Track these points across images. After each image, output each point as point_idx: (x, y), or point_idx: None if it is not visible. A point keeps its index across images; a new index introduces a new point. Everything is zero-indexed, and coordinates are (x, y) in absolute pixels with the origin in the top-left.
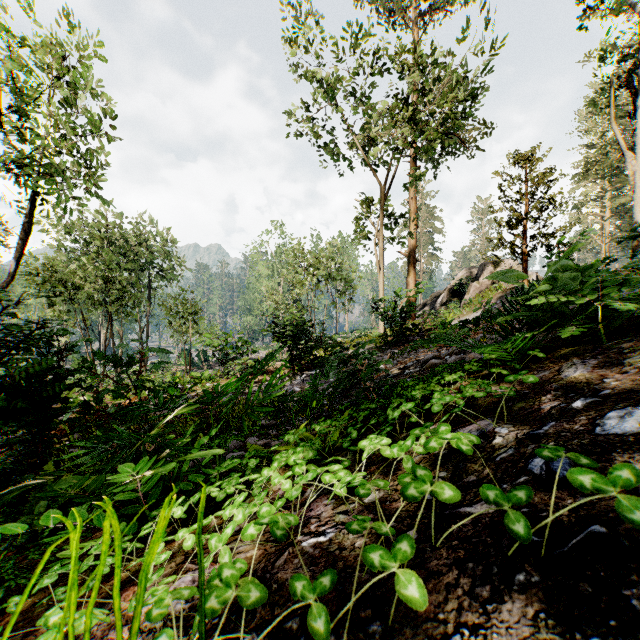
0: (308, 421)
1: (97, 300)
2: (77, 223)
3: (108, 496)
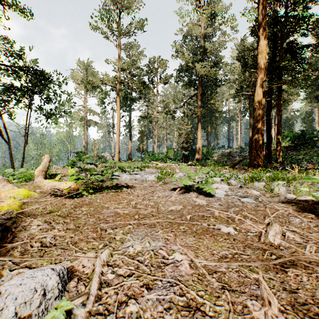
0: None
1: None
2: None
3: None
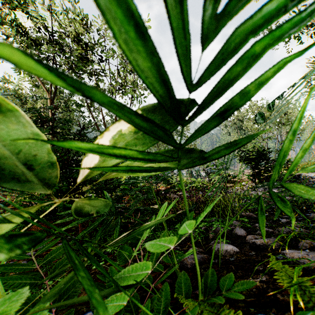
0: None
1: None
2: None
3: None
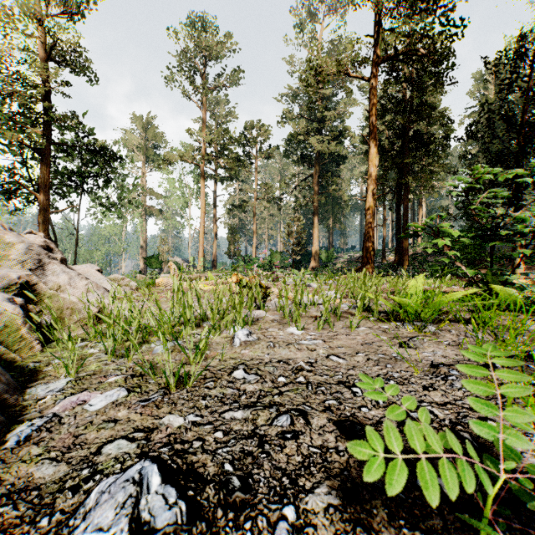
0: None
1: None
2: None
3: None
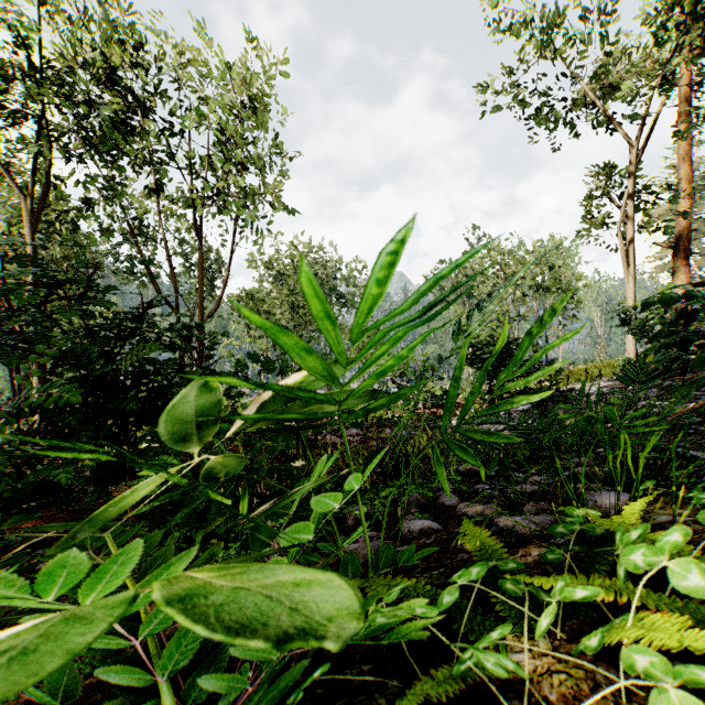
0: (617, 486)
1: (285, 326)
2: (272, 257)
3: (235, 545)
